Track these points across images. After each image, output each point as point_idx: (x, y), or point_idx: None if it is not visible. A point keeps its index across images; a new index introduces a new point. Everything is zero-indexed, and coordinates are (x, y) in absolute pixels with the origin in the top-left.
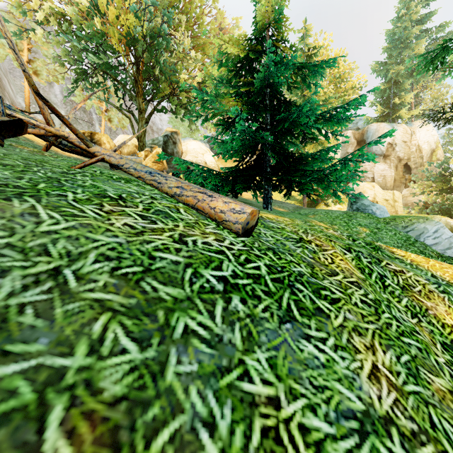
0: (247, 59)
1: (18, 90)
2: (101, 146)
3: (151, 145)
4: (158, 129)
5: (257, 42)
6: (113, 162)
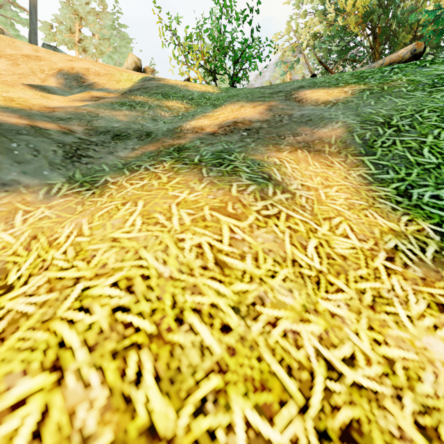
0: None
1: None
2: None
3: None
4: None
5: None
6: None
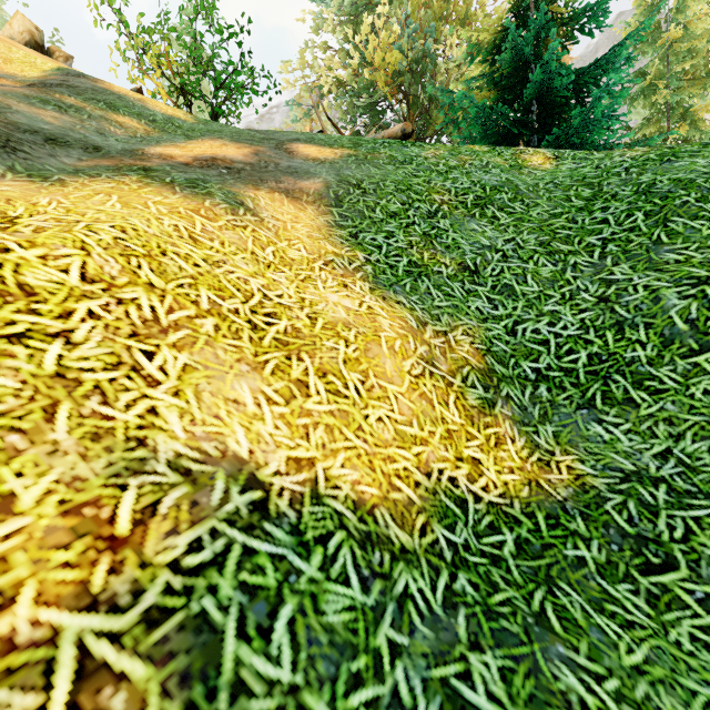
0: (504, 42)
1: None
2: None
3: None
4: None
5: (518, 16)
6: None
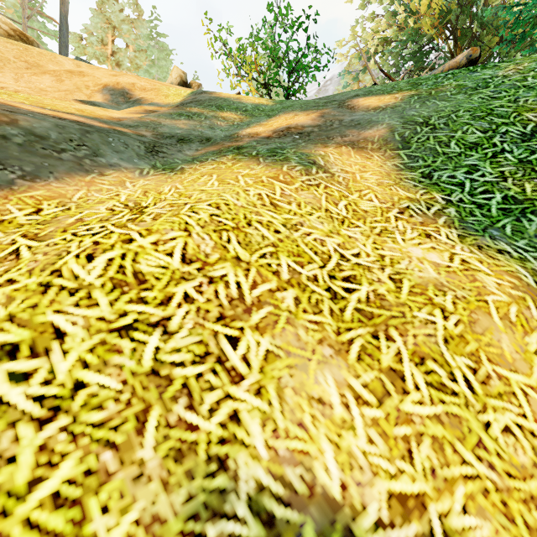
0: None
1: None
2: None
3: None
4: None
5: None
6: None
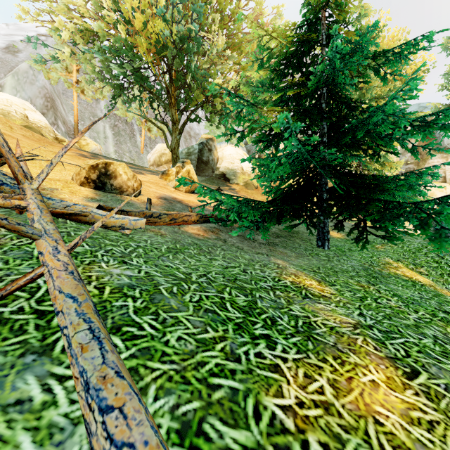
0: (296, 52)
1: (70, 109)
2: (117, 178)
3: (183, 159)
4: (196, 134)
5: (310, 27)
6: (50, 292)
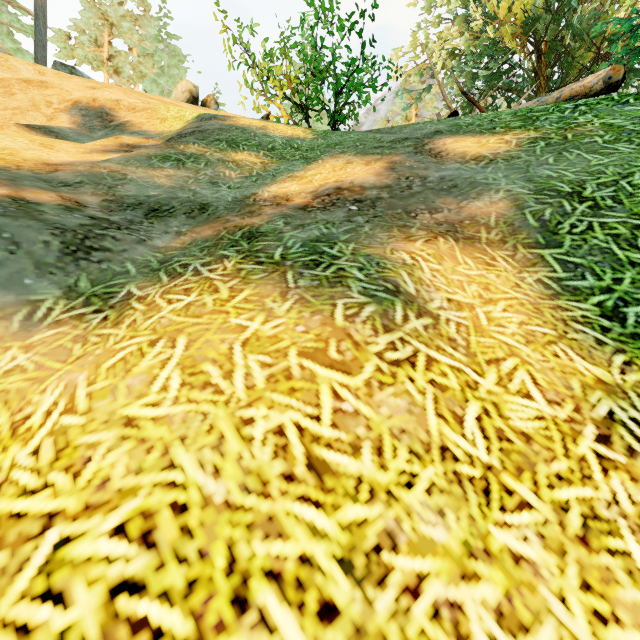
0: None
1: None
2: None
3: None
4: None
5: None
6: None
